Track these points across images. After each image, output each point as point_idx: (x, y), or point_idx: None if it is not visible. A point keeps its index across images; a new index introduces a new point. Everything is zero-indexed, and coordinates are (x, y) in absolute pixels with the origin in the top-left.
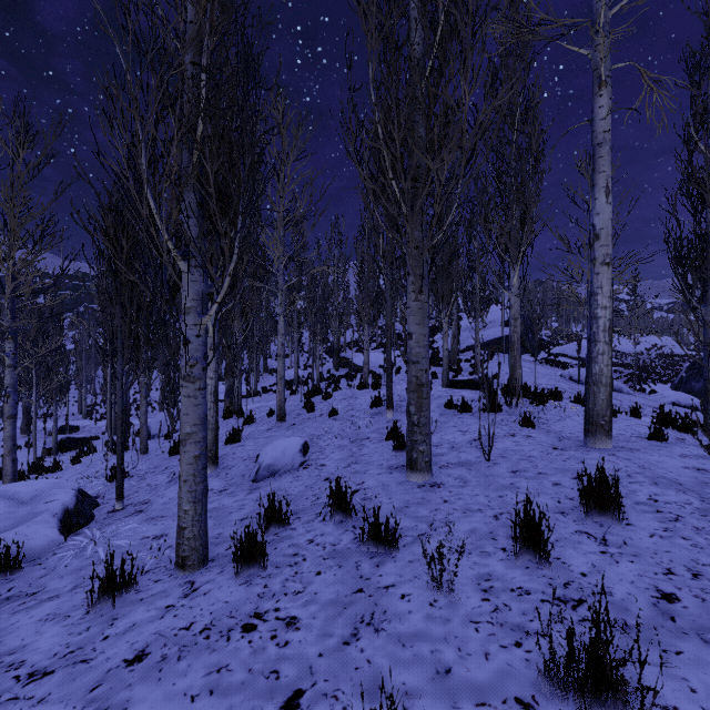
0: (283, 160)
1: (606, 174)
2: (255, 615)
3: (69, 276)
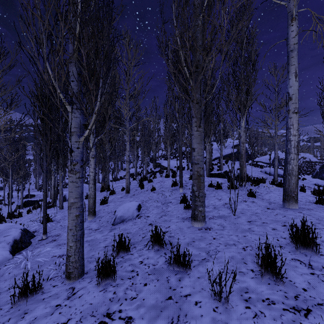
0: (128, 66)
1: (295, 66)
2: (107, 314)
3: (24, 122)
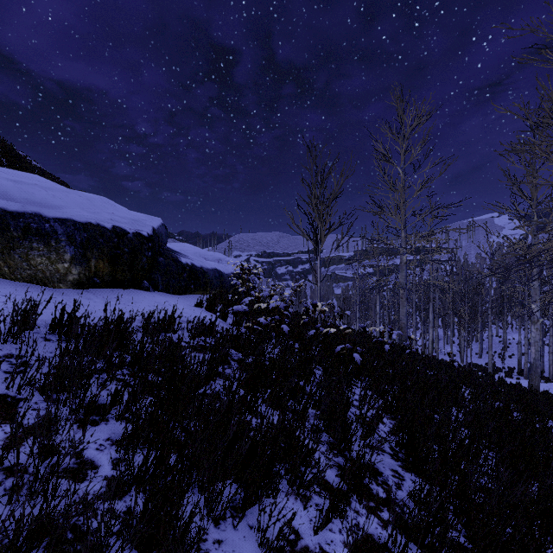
0: None
1: None
2: None
3: None
